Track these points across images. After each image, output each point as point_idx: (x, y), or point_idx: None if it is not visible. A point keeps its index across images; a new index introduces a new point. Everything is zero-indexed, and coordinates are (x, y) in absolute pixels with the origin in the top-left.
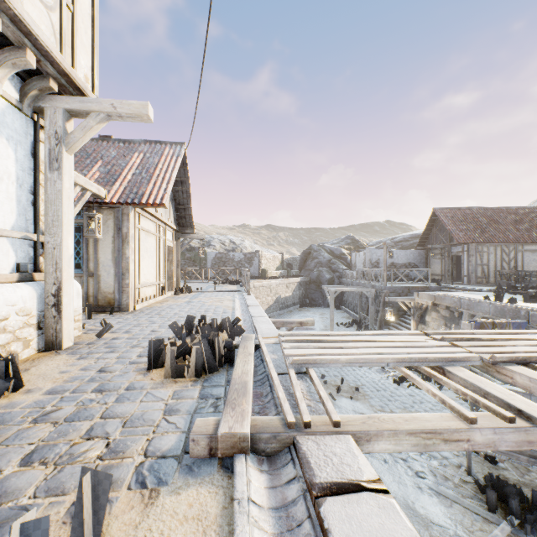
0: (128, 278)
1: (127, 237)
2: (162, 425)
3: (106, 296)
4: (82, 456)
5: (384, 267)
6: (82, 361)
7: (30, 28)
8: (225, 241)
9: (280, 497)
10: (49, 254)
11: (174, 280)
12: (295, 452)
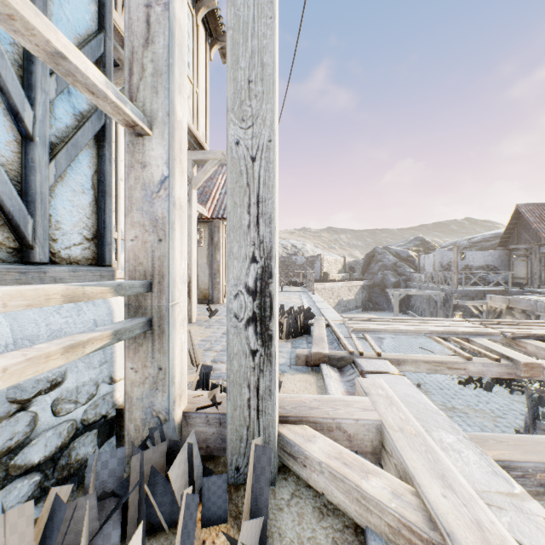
0: (219, 278)
1: (217, 245)
2: None
3: (203, 291)
4: None
5: (455, 269)
6: (209, 329)
7: None
8: (287, 245)
9: (346, 379)
10: None
11: None
12: (354, 365)
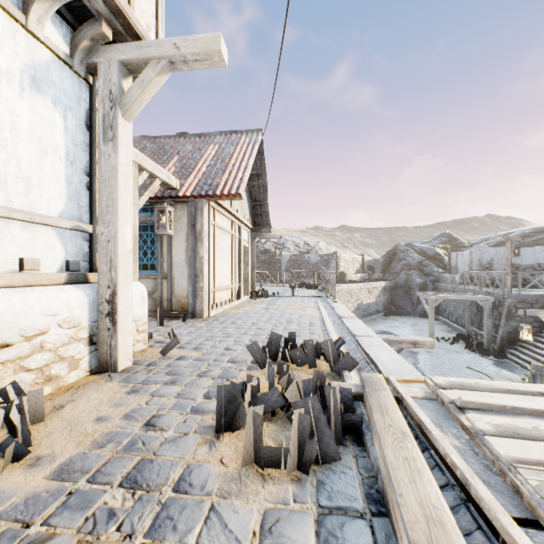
0: (202, 281)
1: (200, 235)
2: None
3: (180, 300)
4: None
5: (508, 269)
6: (132, 397)
7: None
8: (299, 243)
9: None
10: (102, 249)
11: (250, 283)
12: None
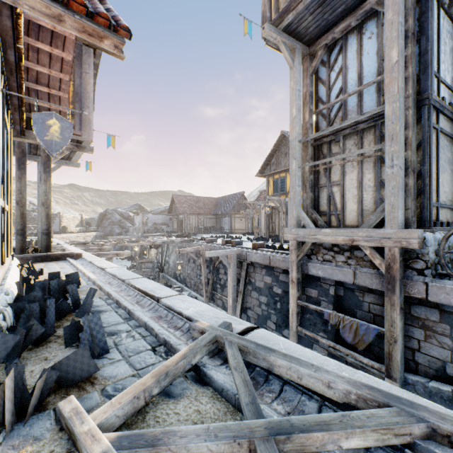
0: None
1: None
2: None
3: None
4: None
5: (142, 225)
6: None
7: None
8: None
9: None
10: None
11: None
12: None
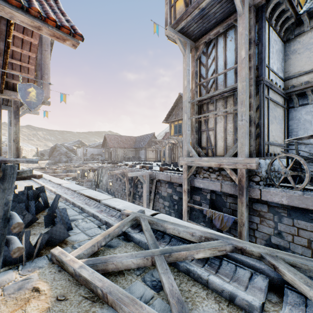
0: None
1: None
2: None
3: None
4: None
5: (83, 155)
6: None
7: None
8: None
9: None
10: None
11: None
12: None
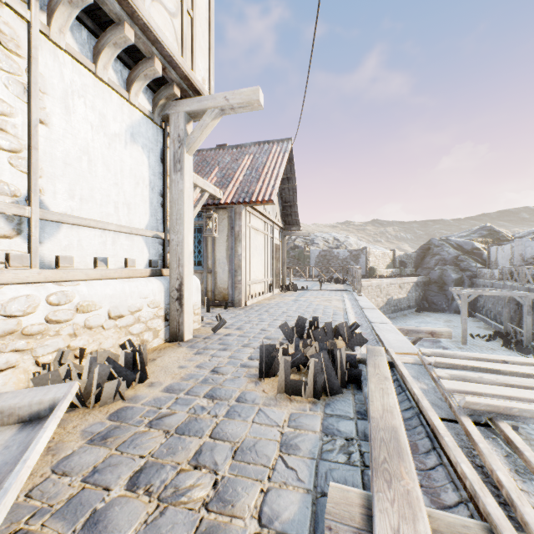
0: (240, 275)
1: (238, 236)
2: (278, 469)
3: (222, 291)
4: (187, 495)
5: None
6: (198, 356)
7: (156, 35)
8: (328, 238)
9: None
10: (173, 251)
11: (281, 278)
12: None
